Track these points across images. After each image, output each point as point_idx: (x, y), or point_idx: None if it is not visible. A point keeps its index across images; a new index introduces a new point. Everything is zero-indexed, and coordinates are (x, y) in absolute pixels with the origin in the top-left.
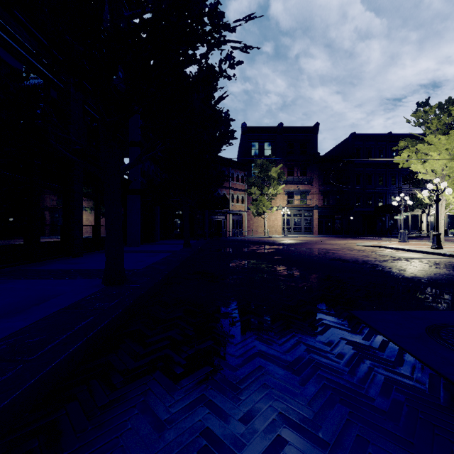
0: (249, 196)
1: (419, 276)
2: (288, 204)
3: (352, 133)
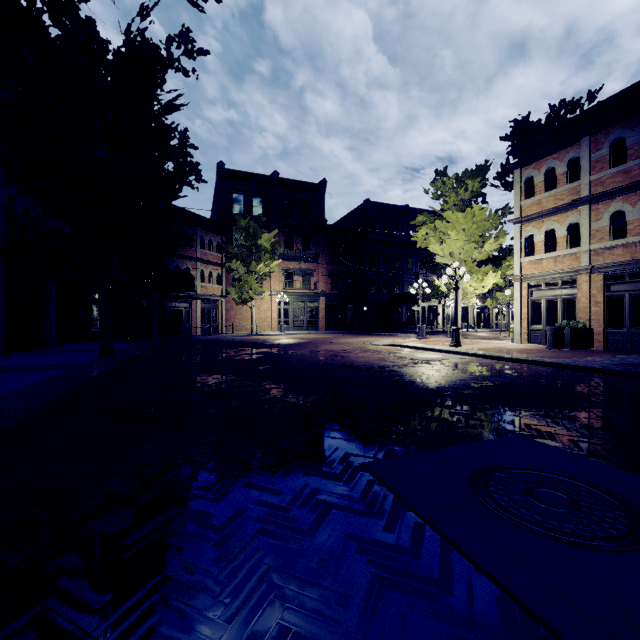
0: (228, 273)
1: (445, 385)
2: (286, 288)
3: (366, 199)
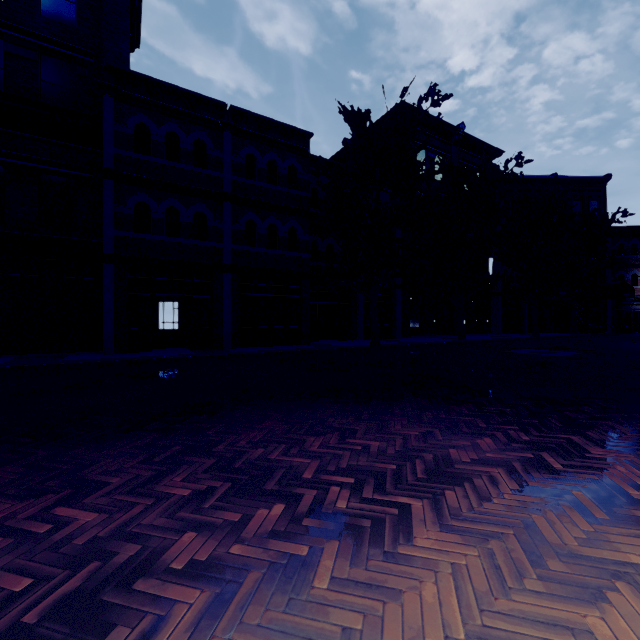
0: None
1: None
2: None
3: None
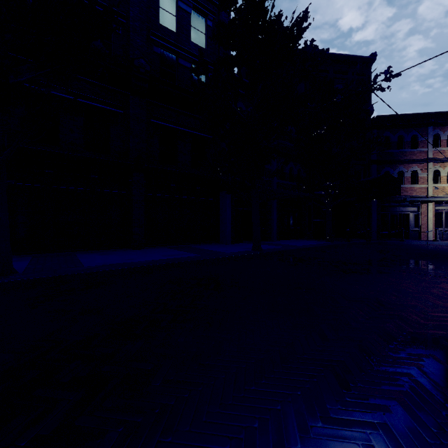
0: None
1: None
2: None
3: None
